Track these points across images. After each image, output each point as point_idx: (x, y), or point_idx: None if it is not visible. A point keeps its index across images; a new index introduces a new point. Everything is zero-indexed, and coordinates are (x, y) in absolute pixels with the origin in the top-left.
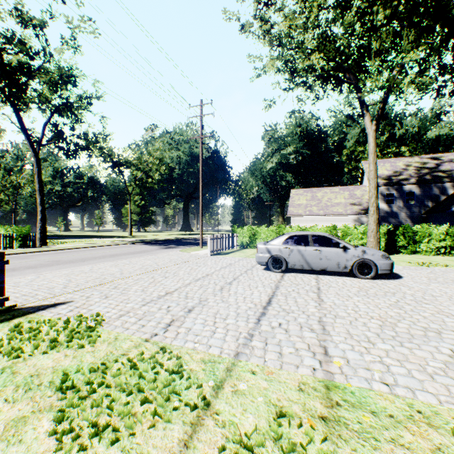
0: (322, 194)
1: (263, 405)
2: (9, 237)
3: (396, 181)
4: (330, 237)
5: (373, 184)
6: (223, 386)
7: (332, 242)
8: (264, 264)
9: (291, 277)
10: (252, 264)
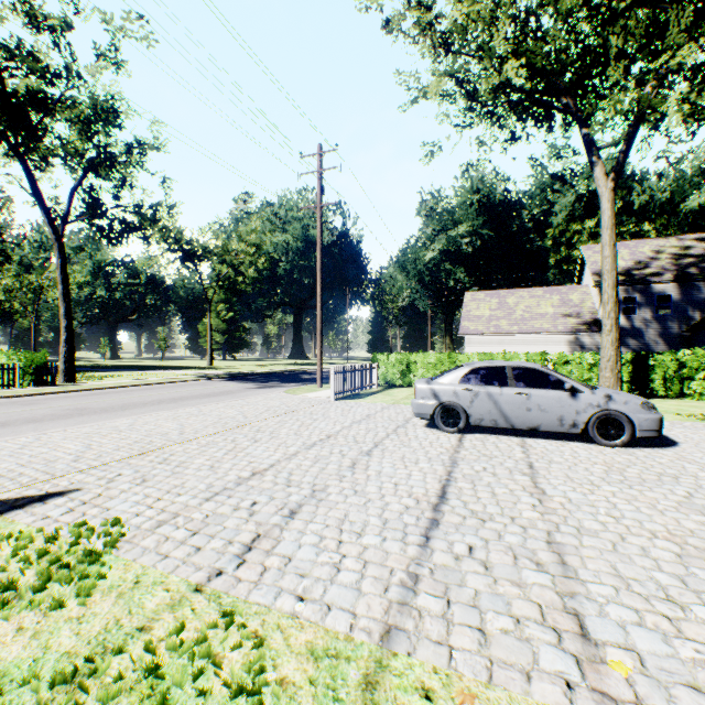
0: (515, 300)
1: None
2: (13, 369)
3: (640, 278)
4: (545, 370)
5: (610, 279)
6: None
7: (549, 379)
8: (428, 417)
9: (476, 441)
10: (405, 417)
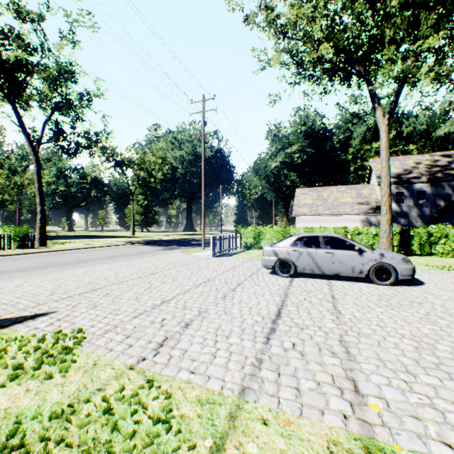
0: (328, 193)
1: None
2: (7, 237)
3: (406, 180)
4: (343, 238)
5: (386, 181)
6: (224, 446)
7: (346, 244)
8: (271, 267)
9: (300, 282)
10: (257, 268)
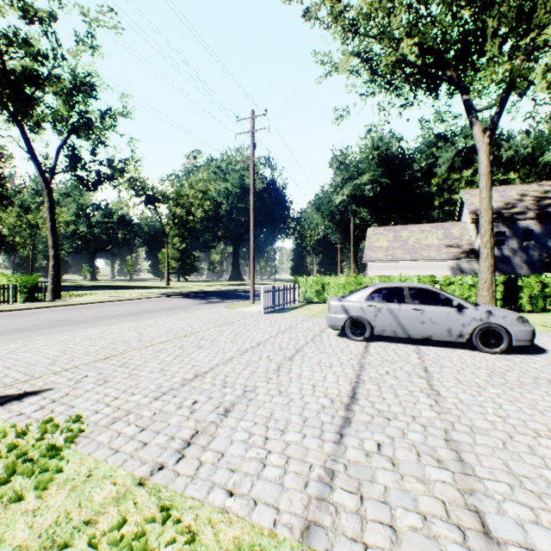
0: (408, 234)
1: None
2: (12, 288)
3: (508, 216)
4: (436, 290)
5: (486, 216)
6: None
7: (439, 298)
8: (339, 328)
9: (379, 348)
10: (320, 328)
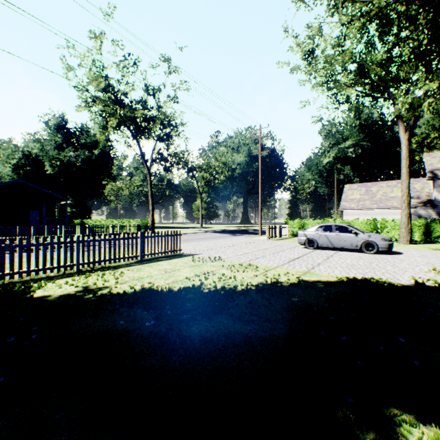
0: (377, 188)
1: (283, 272)
2: (138, 226)
3: None
4: (347, 226)
5: (405, 184)
6: (271, 270)
7: (348, 230)
8: (303, 243)
9: (318, 251)
10: (296, 245)
